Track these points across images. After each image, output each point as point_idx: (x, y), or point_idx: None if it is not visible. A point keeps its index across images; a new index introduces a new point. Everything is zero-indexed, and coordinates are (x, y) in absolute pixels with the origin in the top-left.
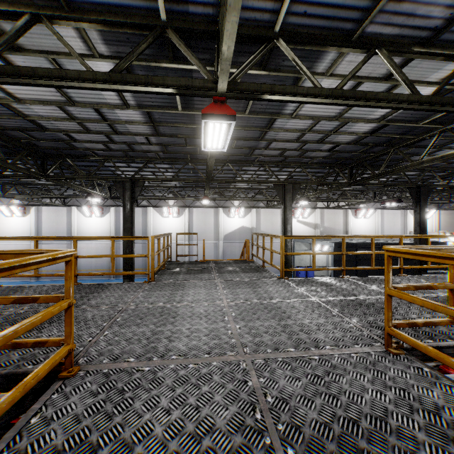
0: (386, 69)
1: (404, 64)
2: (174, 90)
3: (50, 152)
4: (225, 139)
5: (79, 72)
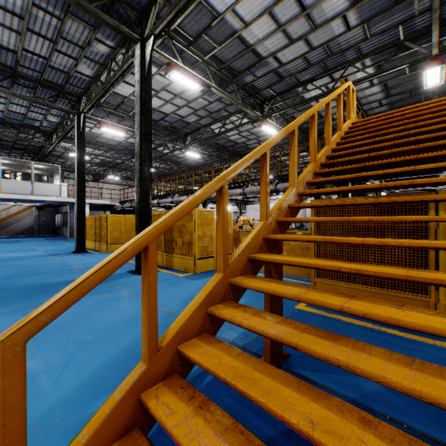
0: None
1: None
2: (407, 65)
3: None
4: (440, 76)
5: (365, 77)
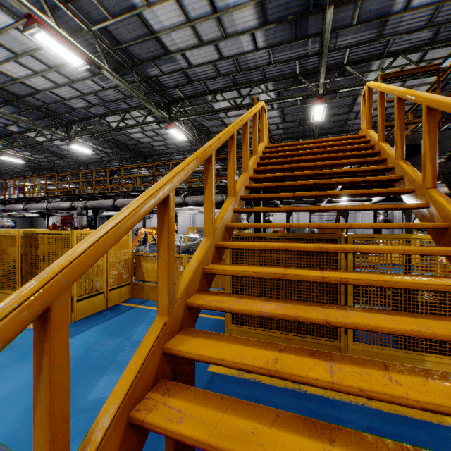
0: (416, 58)
1: (424, 54)
2: (301, 98)
3: (222, 145)
4: (323, 113)
5: (268, 99)
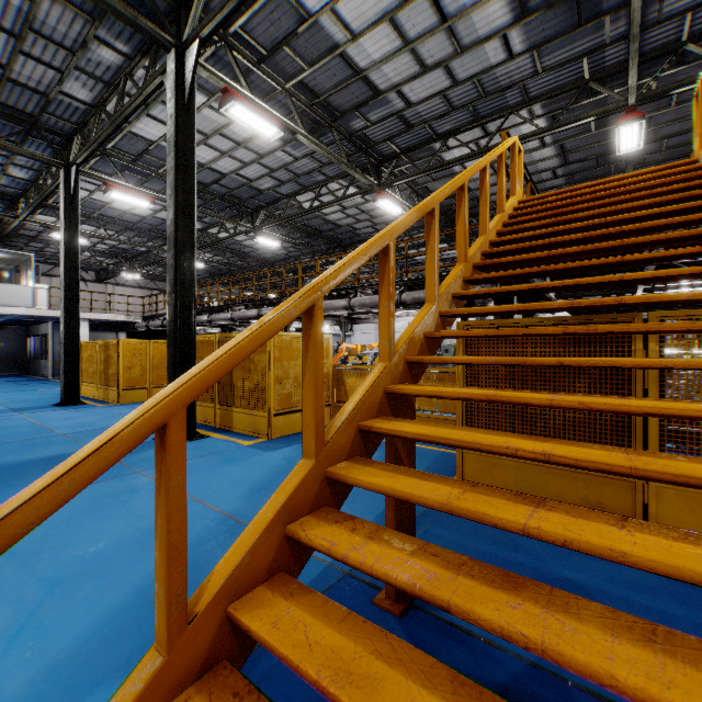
0: None
1: None
2: (594, 118)
3: None
4: (639, 137)
5: (534, 132)
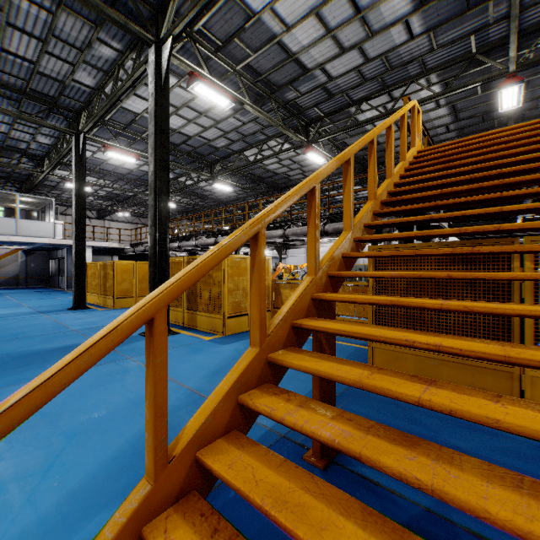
0: None
1: None
2: (480, 83)
3: None
4: (518, 97)
5: (430, 96)
